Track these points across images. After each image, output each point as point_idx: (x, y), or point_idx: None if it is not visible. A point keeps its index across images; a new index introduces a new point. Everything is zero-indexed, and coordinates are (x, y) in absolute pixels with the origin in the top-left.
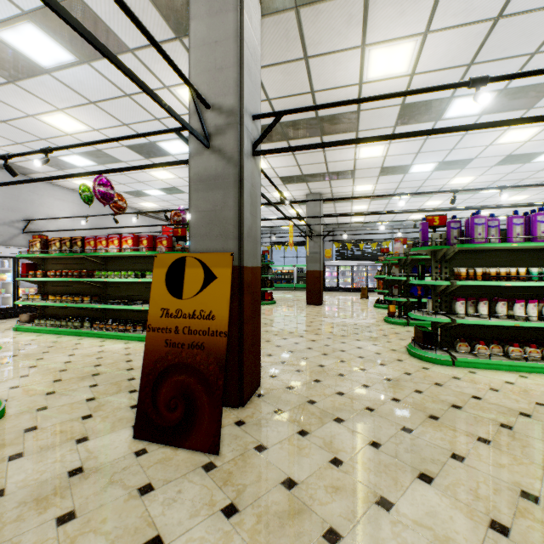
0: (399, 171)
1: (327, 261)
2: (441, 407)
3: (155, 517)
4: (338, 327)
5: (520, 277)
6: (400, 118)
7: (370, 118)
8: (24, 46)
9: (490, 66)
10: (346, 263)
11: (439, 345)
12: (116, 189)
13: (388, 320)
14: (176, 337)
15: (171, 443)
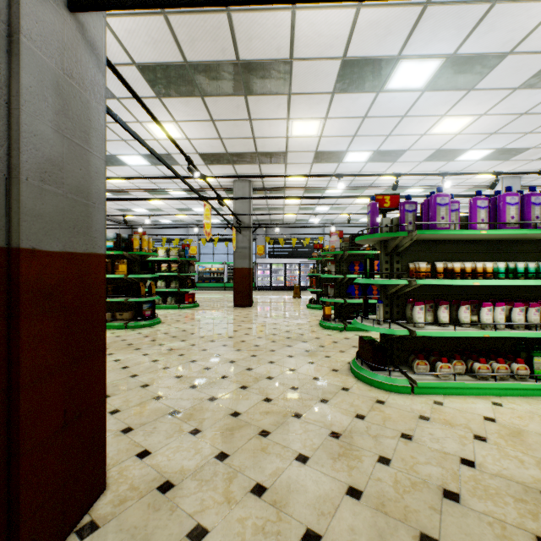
0: (333, 158)
1: (260, 258)
2: (430, 502)
3: None
4: (267, 337)
5: (487, 274)
6: (340, 81)
7: (305, 75)
8: None
9: (447, 13)
10: (279, 260)
11: (390, 361)
12: None
13: (323, 324)
14: None
15: None
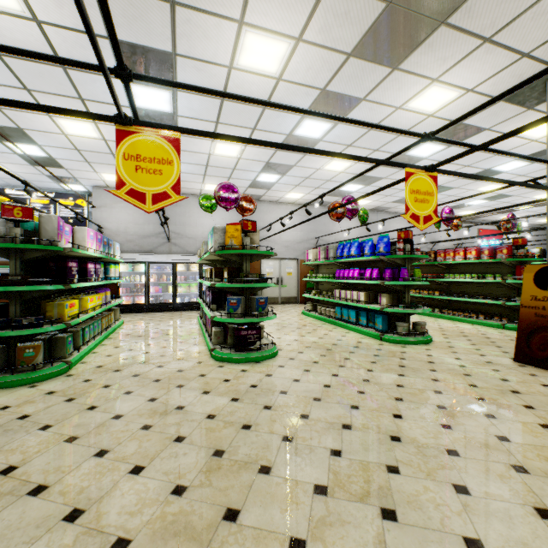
0: None
1: None
2: None
3: (542, 381)
4: None
5: None
6: None
7: None
8: (418, 153)
9: None
10: None
11: None
12: (440, 207)
13: None
14: (542, 312)
15: (541, 367)
